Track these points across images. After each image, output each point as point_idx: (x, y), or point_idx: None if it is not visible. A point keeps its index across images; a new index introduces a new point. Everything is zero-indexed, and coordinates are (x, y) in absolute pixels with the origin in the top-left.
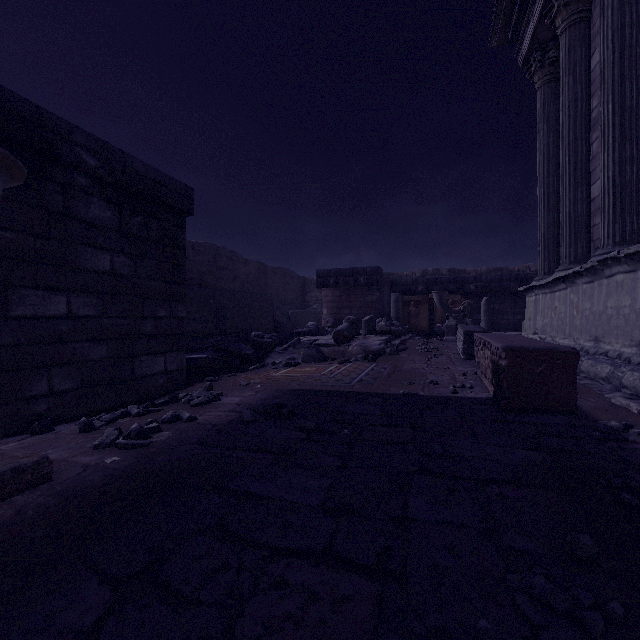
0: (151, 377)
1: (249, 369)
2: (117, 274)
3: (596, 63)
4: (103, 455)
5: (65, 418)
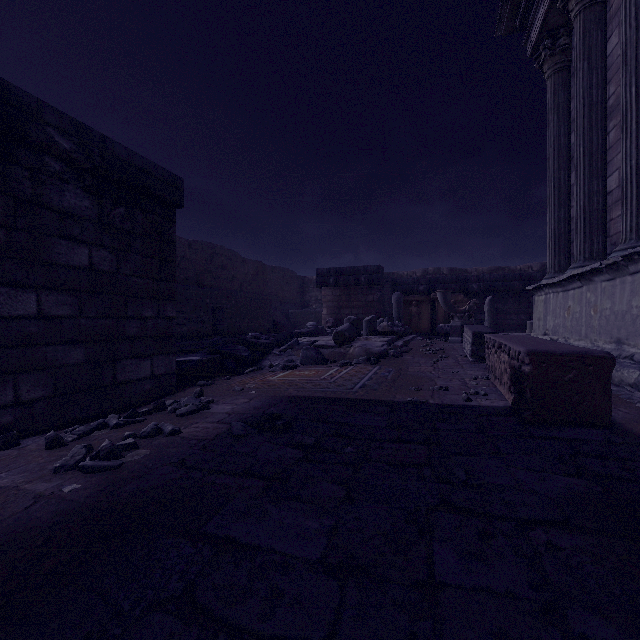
0: (136, 382)
1: (245, 372)
2: (96, 270)
3: (613, 47)
4: (63, 481)
5: (35, 430)
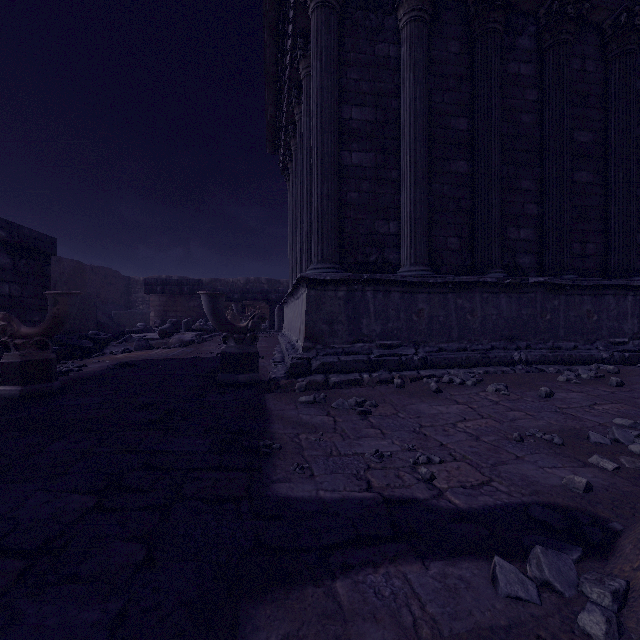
0: None
1: (92, 356)
2: (12, 296)
3: None
4: None
5: None
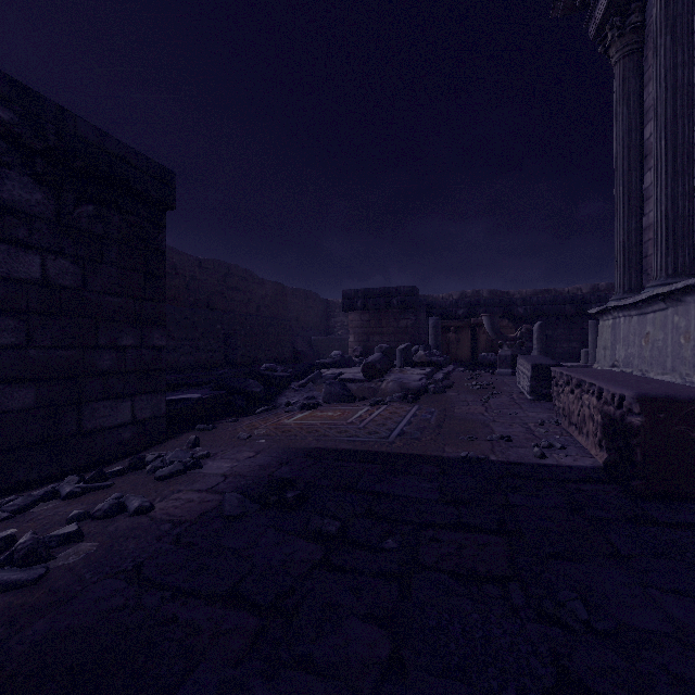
0: (110, 430)
1: (256, 412)
2: (53, 285)
3: None
4: None
5: None
